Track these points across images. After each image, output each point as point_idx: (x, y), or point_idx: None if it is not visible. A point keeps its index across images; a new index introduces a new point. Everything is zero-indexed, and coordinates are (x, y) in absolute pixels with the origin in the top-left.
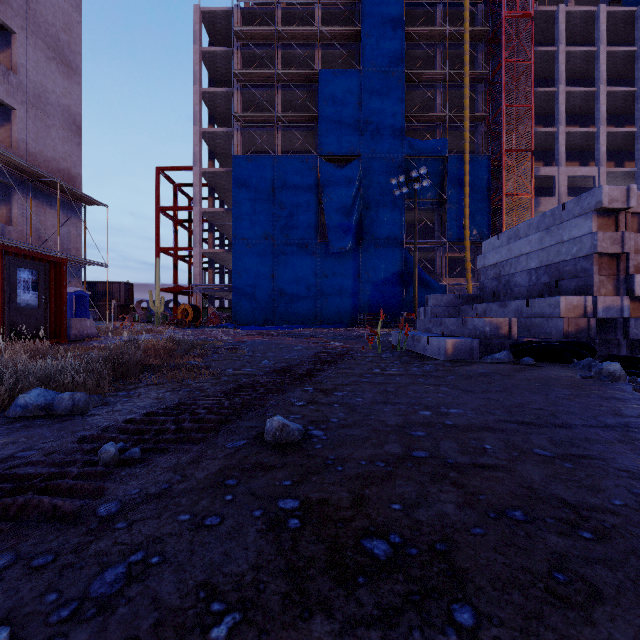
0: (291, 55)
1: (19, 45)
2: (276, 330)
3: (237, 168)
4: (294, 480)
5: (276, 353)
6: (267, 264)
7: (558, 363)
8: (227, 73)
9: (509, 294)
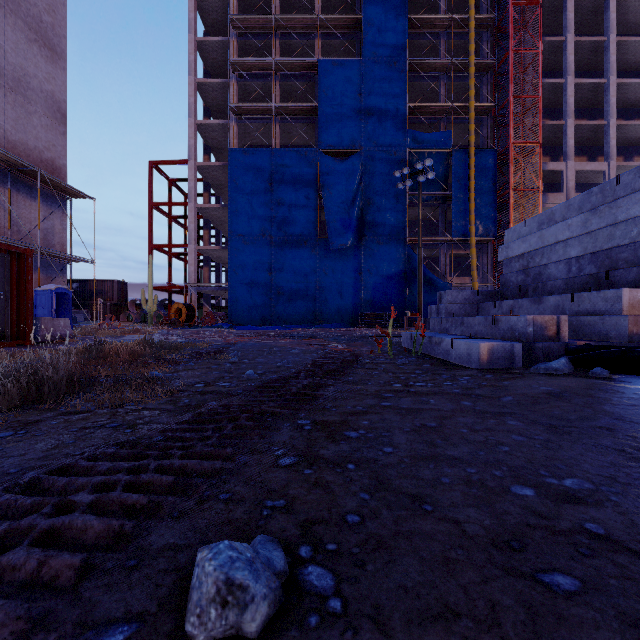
0: (289, 45)
1: None
2: (273, 330)
3: (233, 161)
4: None
5: (267, 358)
6: (264, 261)
7: (639, 375)
8: (223, 64)
9: (540, 289)
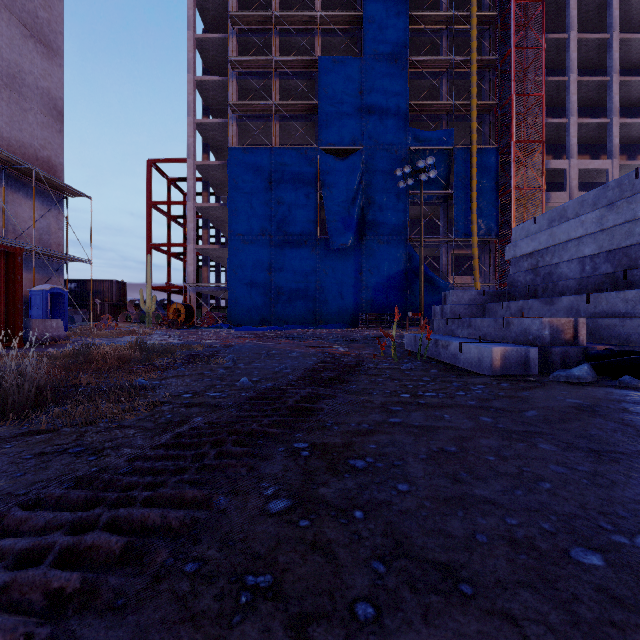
0: (289, 42)
1: None
2: (273, 331)
3: (232, 160)
4: None
5: (264, 363)
6: (264, 261)
7: None
8: (223, 62)
9: (551, 289)
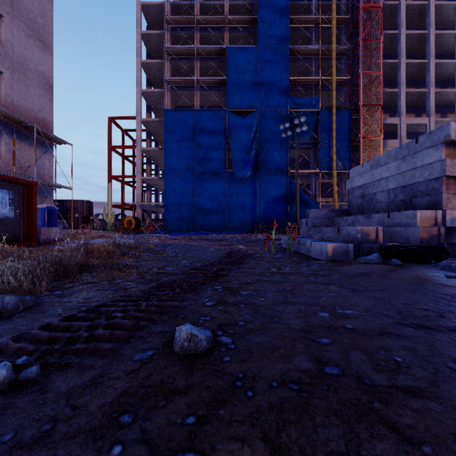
0: (207, 36)
1: (6, 25)
2: (195, 235)
3: (167, 118)
4: (199, 415)
5: (194, 254)
6: (189, 187)
7: (420, 263)
8: (160, 49)
9: (372, 208)
